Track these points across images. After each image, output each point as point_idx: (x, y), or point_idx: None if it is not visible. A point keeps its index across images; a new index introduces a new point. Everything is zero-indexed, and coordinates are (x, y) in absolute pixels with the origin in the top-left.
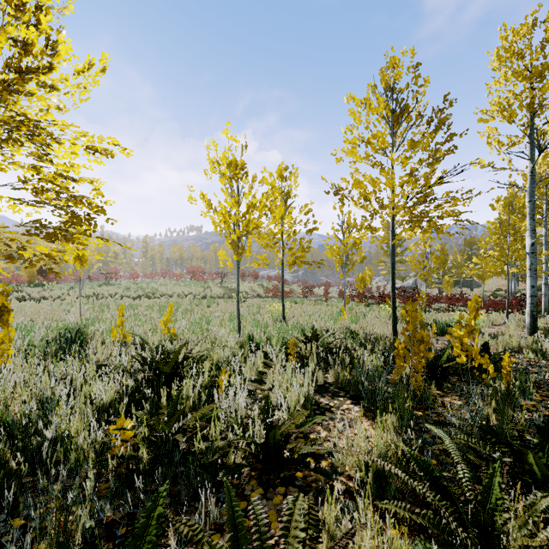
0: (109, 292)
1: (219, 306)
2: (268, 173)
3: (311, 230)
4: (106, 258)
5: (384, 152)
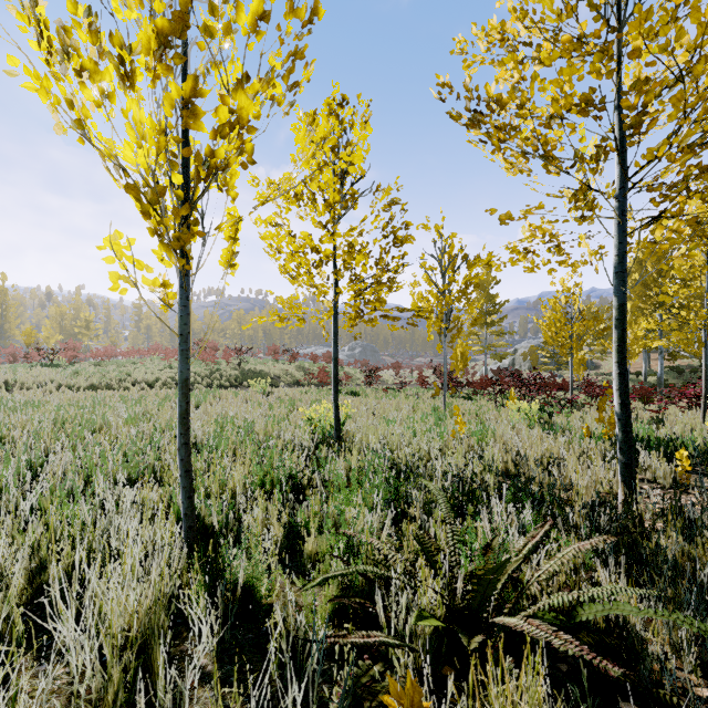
0: (37, 379)
1: (213, 406)
2: (304, 113)
3: (399, 242)
4: (74, 329)
5: (600, 16)
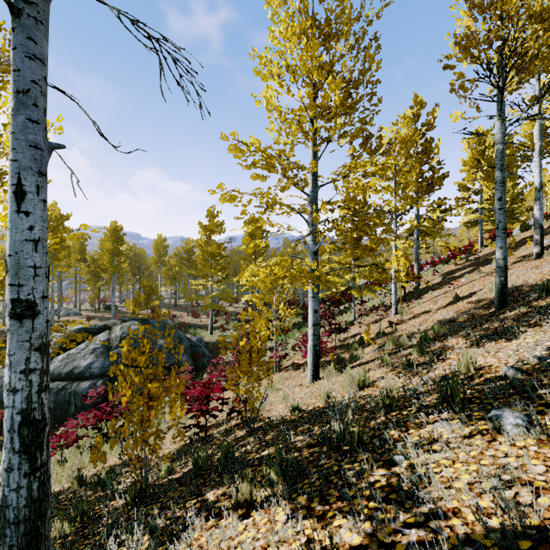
0: None
1: None
2: None
3: None
4: None
5: None
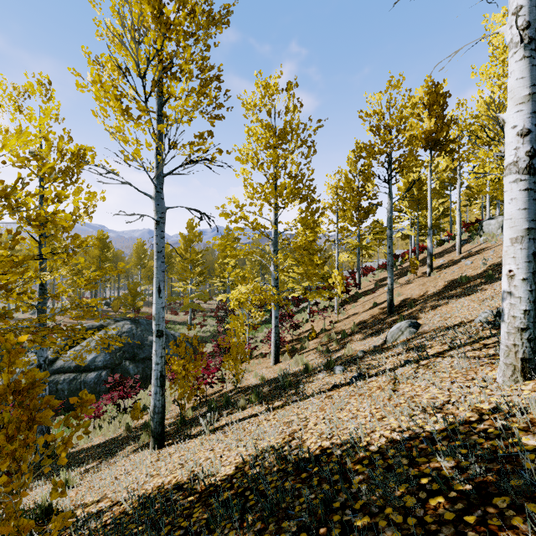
0: None
1: None
2: None
3: None
4: None
5: None
